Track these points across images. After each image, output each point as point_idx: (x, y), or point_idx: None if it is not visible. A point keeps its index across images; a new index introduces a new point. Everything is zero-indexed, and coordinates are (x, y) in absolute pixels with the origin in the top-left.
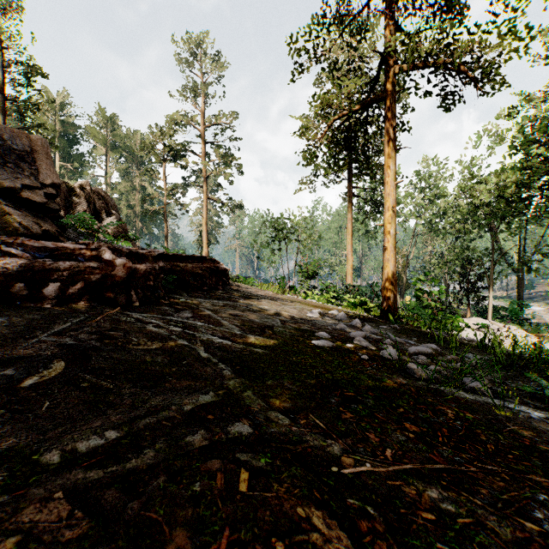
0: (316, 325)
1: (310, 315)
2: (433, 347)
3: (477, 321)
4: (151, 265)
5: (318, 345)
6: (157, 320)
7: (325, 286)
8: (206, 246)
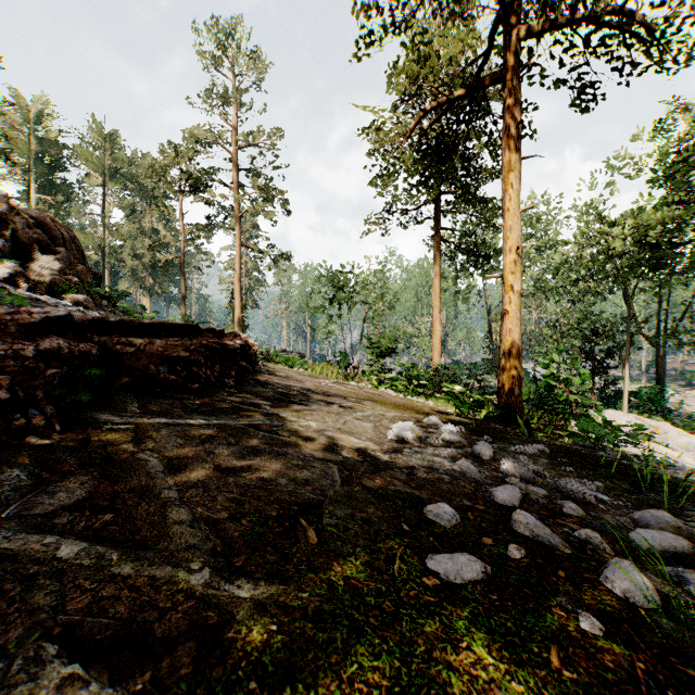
0: (417, 470)
1: (397, 437)
2: (669, 522)
3: (615, 415)
4: (7, 346)
5: (449, 580)
6: None
7: (405, 367)
8: (239, 310)
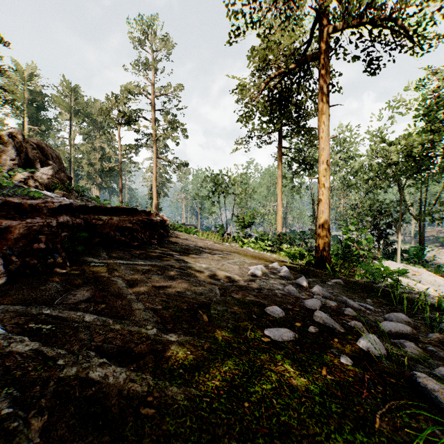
0: (262, 290)
1: (252, 273)
2: (404, 319)
3: (391, 264)
4: (43, 220)
5: (275, 339)
6: (5, 320)
7: (259, 234)
8: (155, 198)
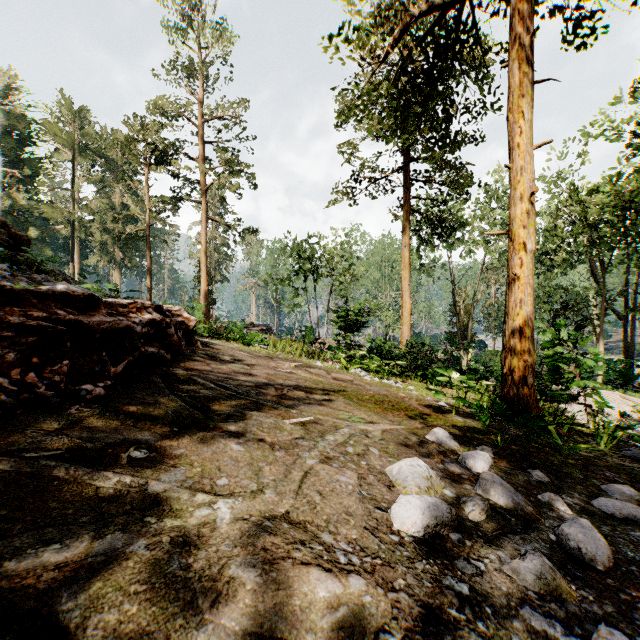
0: None
1: (413, 525)
2: None
3: None
4: None
5: None
6: None
7: (376, 343)
8: (205, 283)
